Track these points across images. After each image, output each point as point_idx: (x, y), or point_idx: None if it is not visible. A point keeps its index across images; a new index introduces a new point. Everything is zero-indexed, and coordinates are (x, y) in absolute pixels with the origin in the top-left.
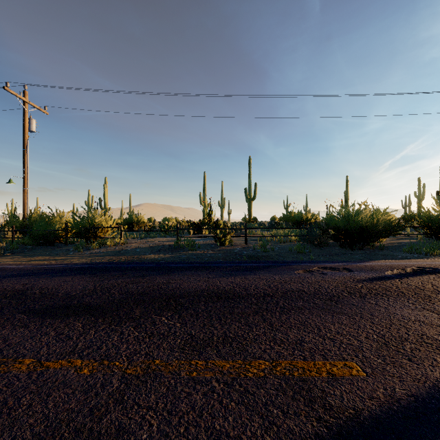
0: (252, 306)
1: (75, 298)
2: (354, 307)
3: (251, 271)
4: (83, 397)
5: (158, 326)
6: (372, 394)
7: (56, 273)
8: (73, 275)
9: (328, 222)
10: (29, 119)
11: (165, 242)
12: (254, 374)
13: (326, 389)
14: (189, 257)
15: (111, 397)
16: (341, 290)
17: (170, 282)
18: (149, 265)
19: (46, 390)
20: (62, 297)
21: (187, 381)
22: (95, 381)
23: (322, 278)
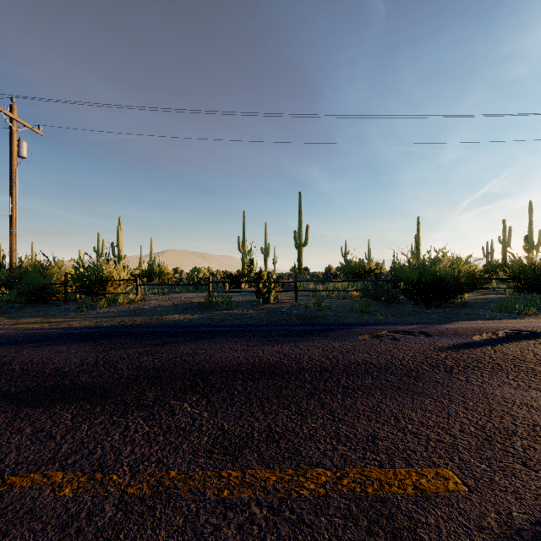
0: (306, 386)
1: (68, 376)
2: (439, 386)
3: (304, 337)
4: (57, 537)
5: (178, 417)
6: (481, 523)
7: (47, 341)
8: (70, 343)
9: (398, 273)
10: (18, 141)
11: (193, 298)
12: (310, 491)
13: (414, 515)
14: (224, 318)
15: (99, 536)
16: (420, 362)
17: (197, 352)
18: (171, 329)
19: (3, 526)
20: (50, 375)
21: (214, 506)
22: (79, 507)
23: (394, 345)
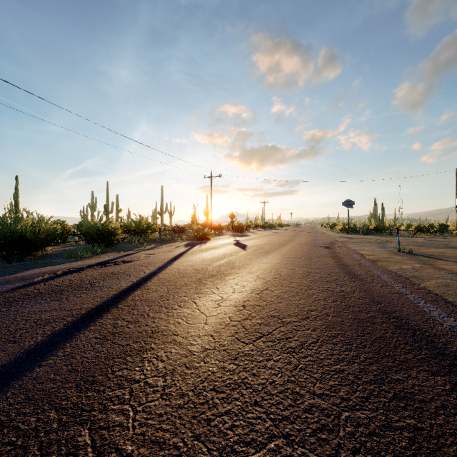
0: None
1: None
2: None
3: None
4: None
5: None
6: None
7: None
8: None
9: None
10: None
11: None
12: None
13: None
14: None
15: None
16: None
17: None
18: None
19: None
20: None
21: None
22: None
23: None
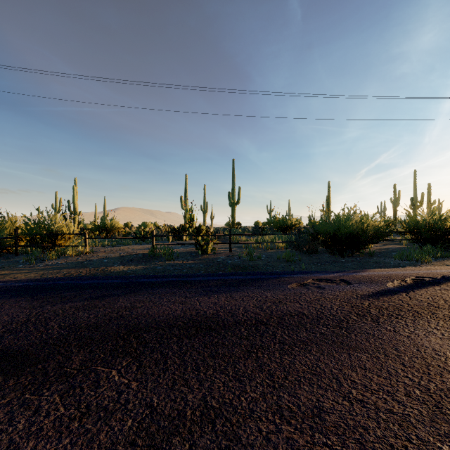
0: (242, 343)
1: None
2: (371, 338)
3: (238, 287)
4: None
5: (101, 391)
6: None
7: None
8: (7, 298)
9: (317, 227)
10: None
11: (139, 250)
12: None
13: None
14: (165, 269)
15: None
16: (347, 311)
17: (135, 305)
18: (114, 281)
19: None
20: None
21: None
22: None
23: (320, 294)
